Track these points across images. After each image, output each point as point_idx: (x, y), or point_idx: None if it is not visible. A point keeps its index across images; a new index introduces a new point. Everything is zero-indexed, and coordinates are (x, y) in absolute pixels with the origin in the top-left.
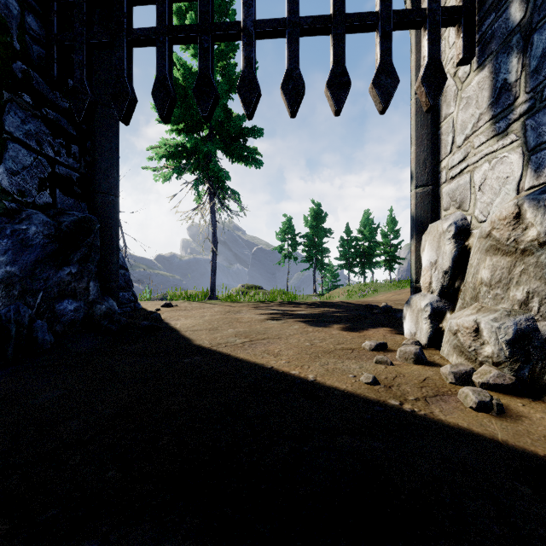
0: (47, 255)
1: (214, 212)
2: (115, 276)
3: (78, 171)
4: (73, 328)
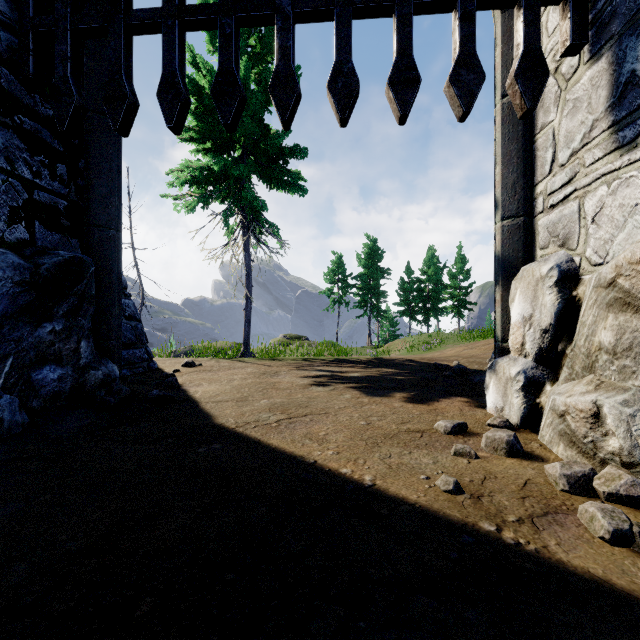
0: (19, 308)
1: (248, 249)
2: (117, 333)
3: (66, 198)
4: (57, 403)
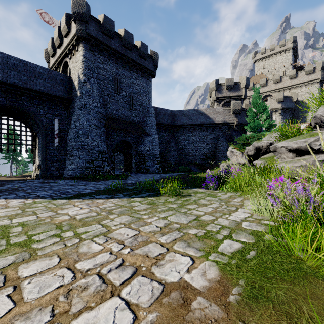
0: None
1: None
2: None
3: None
4: None
